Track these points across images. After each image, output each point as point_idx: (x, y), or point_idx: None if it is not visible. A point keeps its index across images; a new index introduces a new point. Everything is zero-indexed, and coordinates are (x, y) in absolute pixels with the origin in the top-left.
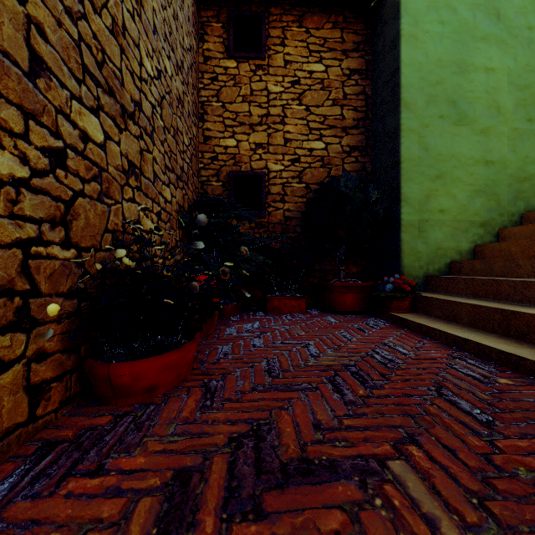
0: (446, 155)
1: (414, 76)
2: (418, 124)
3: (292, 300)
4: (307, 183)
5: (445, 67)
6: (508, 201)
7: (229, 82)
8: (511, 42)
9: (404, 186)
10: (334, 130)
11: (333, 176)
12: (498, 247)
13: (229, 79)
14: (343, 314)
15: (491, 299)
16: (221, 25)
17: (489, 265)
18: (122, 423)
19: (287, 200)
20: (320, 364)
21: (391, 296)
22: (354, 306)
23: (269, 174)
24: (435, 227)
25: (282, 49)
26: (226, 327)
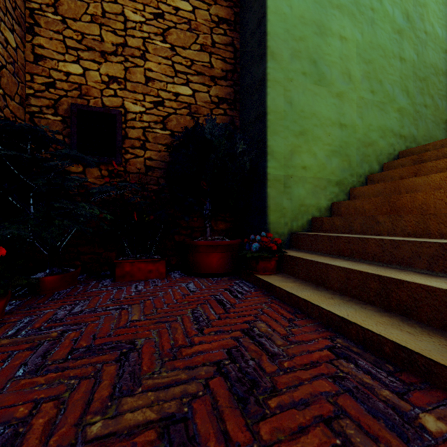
0: (308, 113)
1: (279, 26)
2: (283, 77)
3: (148, 263)
4: (172, 130)
5: (307, 25)
6: (357, 163)
7: None
8: (359, 17)
9: (270, 139)
10: (202, 78)
11: (197, 121)
12: (353, 205)
13: None
14: (208, 277)
15: (356, 259)
16: None
17: (349, 222)
18: None
19: (149, 147)
20: (118, 425)
21: (257, 256)
22: (219, 267)
23: (126, 114)
24: (299, 184)
25: None
26: (22, 316)
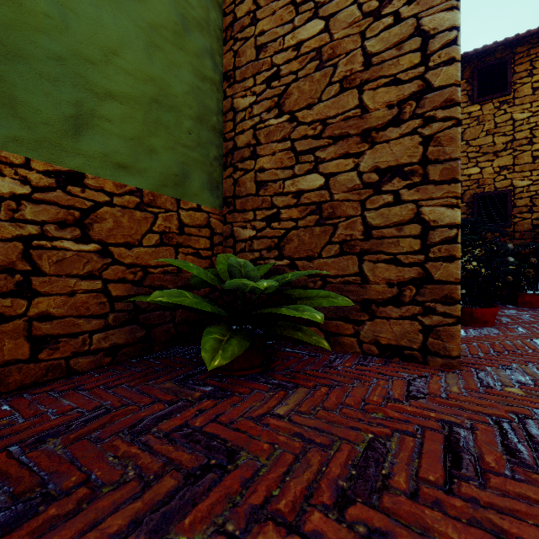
0: None
1: None
2: None
3: None
4: None
5: None
6: None
7: (472, 123)
8: None
9: None
10: None
11: None
12: None
13: (472, 121)
14: None
15: None
16: (464, 81)
17: None
18: (483, 330)
19: (536, 210)
20: None
21: None
22: None
23: (514, 190)
24: None
25: (530, 79)
26: None
